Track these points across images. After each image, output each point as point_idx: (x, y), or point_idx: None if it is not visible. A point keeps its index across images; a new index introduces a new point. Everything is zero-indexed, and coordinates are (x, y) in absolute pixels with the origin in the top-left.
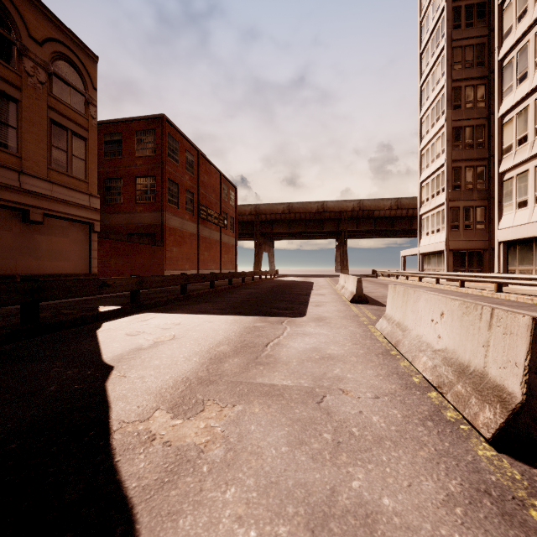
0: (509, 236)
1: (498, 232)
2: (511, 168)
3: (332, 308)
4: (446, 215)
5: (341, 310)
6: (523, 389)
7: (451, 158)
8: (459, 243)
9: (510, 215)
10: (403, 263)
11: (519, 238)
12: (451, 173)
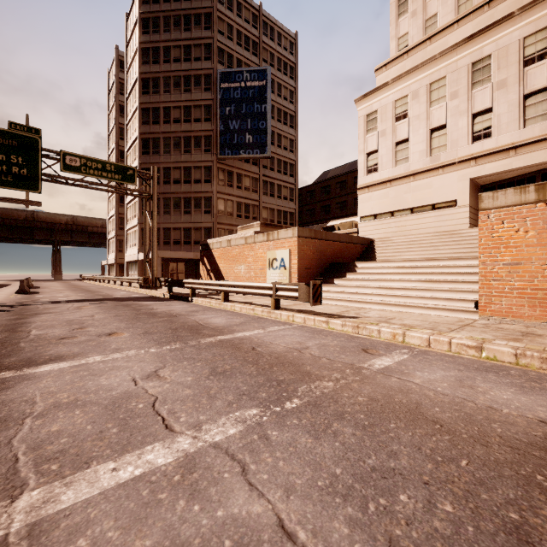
0: (128, 259)
1: (126, 257)
2: (129, 229)
3: (9, 290)
4: (116, 243)
5: (13, 290)
6: (19, 287)
7: (118, 212)
8: (123, 260)
9: (129, 250)
10: (103, 270)
11: (130, 261)
12: (118, 220)
